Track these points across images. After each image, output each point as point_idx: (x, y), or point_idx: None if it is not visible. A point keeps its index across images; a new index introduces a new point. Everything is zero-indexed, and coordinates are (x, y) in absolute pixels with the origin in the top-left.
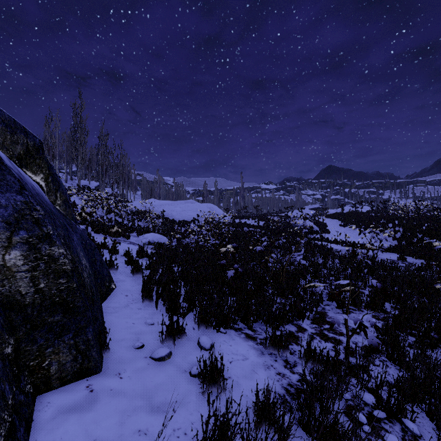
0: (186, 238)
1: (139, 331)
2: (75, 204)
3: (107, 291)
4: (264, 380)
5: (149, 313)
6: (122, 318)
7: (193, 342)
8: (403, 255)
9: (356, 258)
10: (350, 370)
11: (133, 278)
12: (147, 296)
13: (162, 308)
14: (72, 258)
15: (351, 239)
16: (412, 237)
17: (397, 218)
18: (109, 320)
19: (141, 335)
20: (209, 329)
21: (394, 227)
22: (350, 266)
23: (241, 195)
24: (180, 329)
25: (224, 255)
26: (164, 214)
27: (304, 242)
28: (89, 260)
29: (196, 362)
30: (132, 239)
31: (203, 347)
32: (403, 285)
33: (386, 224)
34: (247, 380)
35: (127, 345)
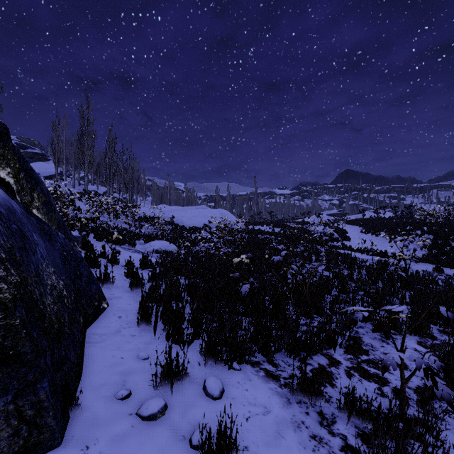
0: (196, 246)
1: (128, 370)
2: (80, 209)
3: (96, 313)
4: (294, 450)
5: (144, 342)
6: (108, 349)
7: (198, 385)
8: (440, 266)
9: (386, 269)
10: (408, 428)
11: (131, 293)
12: (143, 318)
13: (162, 334)
14: (21, 280)
15: (375, 247)
16: (444, 245)
17: (425, 225)
18: (90, 354)
19: (130, 376)
20: (219, 365)
21: (423, 234)
22: (381, 278)
23: (254, 200)
24: (181, 369)
25: (237, 265)
26: (174, 220)
27: (325, 250)
28: (70, 275)
29: (200, 420)
30: (138, 247)
31: (210, 395)
32: (452, 304)
33: (414, 231)
34: (271, 452)
35: (108, 394)
